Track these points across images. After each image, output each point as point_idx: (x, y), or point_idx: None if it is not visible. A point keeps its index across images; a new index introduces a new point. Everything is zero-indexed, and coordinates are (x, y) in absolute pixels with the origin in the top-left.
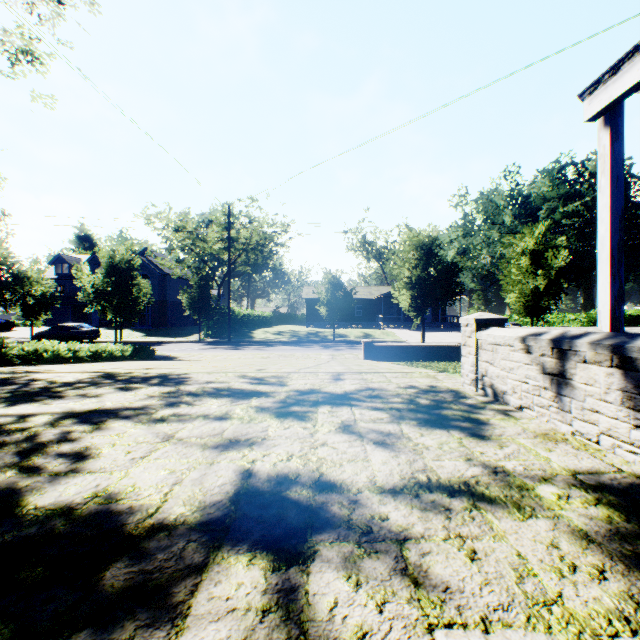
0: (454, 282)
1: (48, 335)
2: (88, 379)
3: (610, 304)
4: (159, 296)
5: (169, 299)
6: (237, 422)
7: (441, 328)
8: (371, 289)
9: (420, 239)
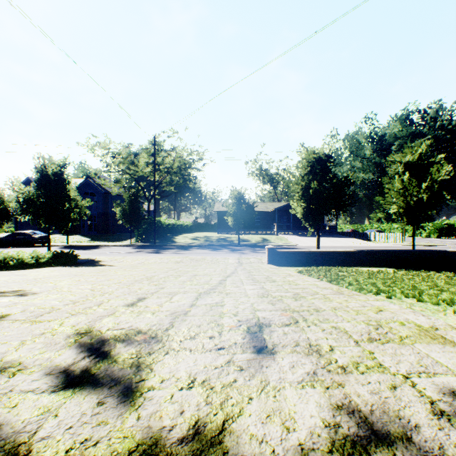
0: (345, 195)
1: (6, 240)
2: None
3: None
4: (103, 209)
5: (111, 212)
6: None
7: (322, 234)
8: (267, 204)
9: (316, 156)
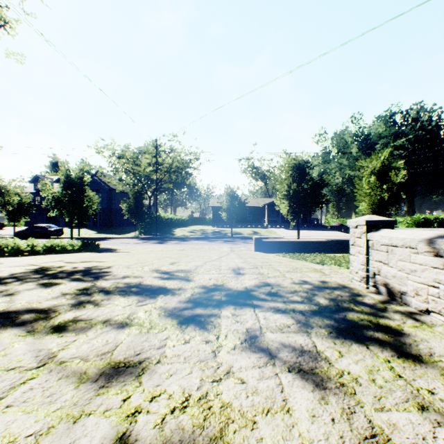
0: (321, 194)
1: (26, 233)
2: (20, 273)
3: None
4: (107, 205)
5: (114, 207)
6: (135, 331)
7: (308, 228)
8: (258, 200)
9: (296, 162)
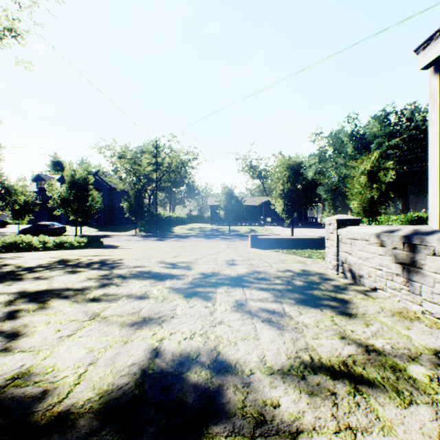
0: (314, 193)
1: (30, 230)
2: (46, 264)
3: (439, 208)
4: (108, 203)
5: (115, 205)
6: (152, 301)
7: (304, 225)
8: (255, 198)
9: (290, 163)
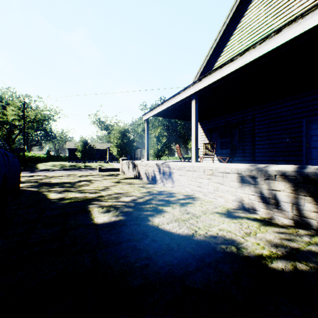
0: (133, 145)
1: None
2: None
3: (146, 156)
4: None
5: None
6: (72, 178)
7: None
8: (103, 144)
9: (121, 129)
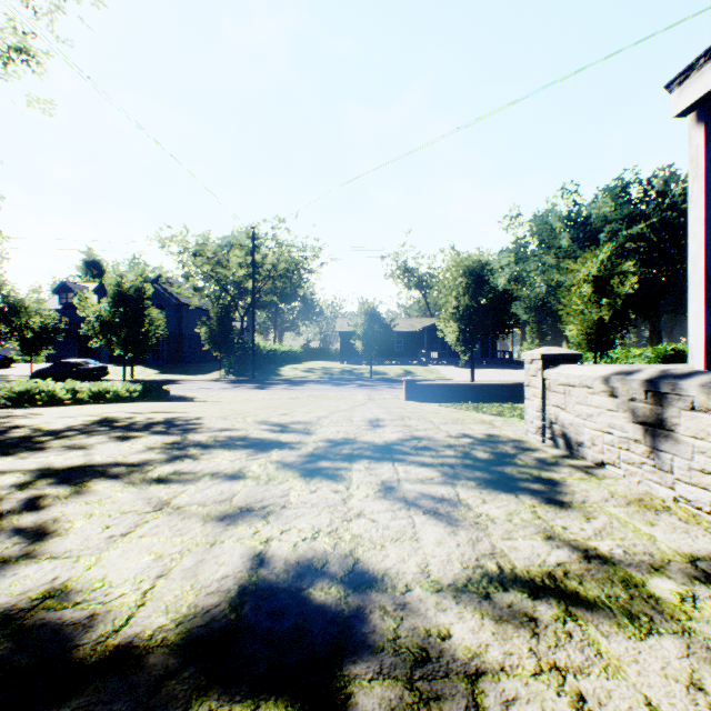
0: (507, 313)
1: (50, 372)
2: (80, 426)
3: (704, 336)
4: (175, 329)
5: (186, 332)
6: (252, 483)
7: (491, 365)
8: (413, 321)
9: (469, 264)
